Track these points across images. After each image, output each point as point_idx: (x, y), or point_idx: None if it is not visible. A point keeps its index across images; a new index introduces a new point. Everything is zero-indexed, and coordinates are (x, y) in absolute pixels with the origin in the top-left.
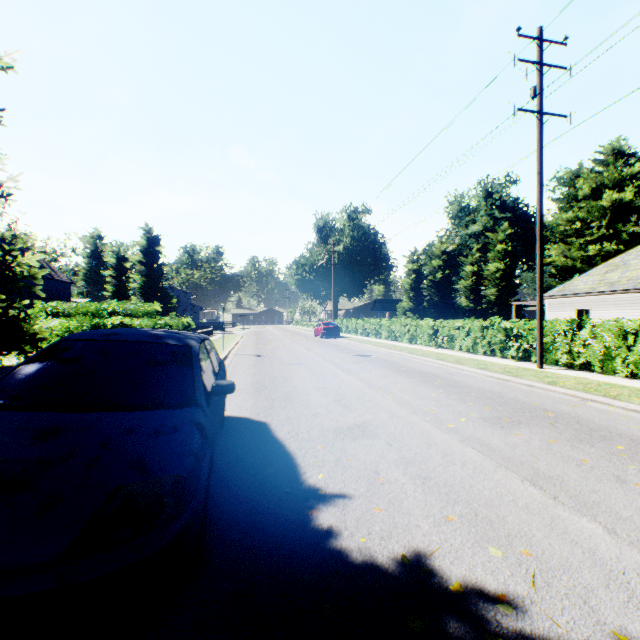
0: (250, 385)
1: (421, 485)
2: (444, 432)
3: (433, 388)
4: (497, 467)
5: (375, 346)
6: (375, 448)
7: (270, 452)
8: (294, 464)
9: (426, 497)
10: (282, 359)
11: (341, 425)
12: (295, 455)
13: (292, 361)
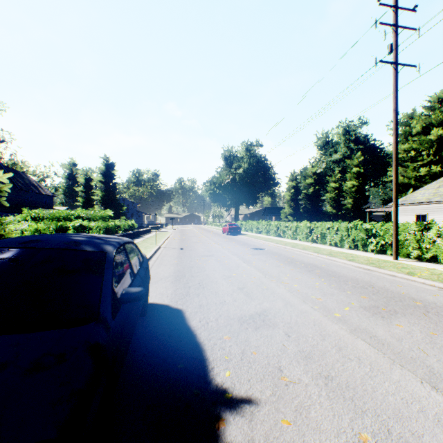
0: (172, 274)
1: (324, 387)
2: (333, 322)
3: (315, 277)
4: (392, 364)
5: (266, 241)
6: (275, 339)
7: (183, 343)
8: (203, 358)
9: (332, 404)
10: (198, 251)
11: (244, 313)
12: (204, 347)
13: (206, 253)
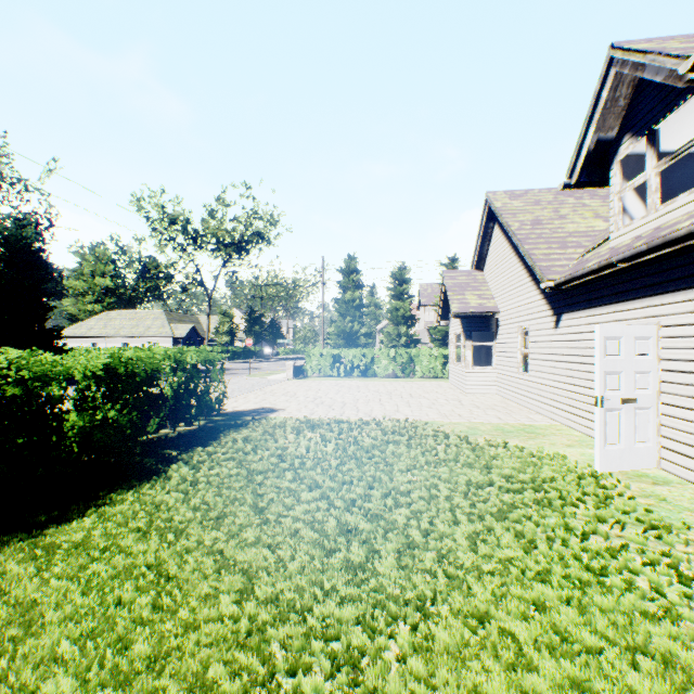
0: None
1: None
2: None
3: None
4: None
5: None
6: None
7: None
8: None
9: None
10: None
11: None
12: None
13: None
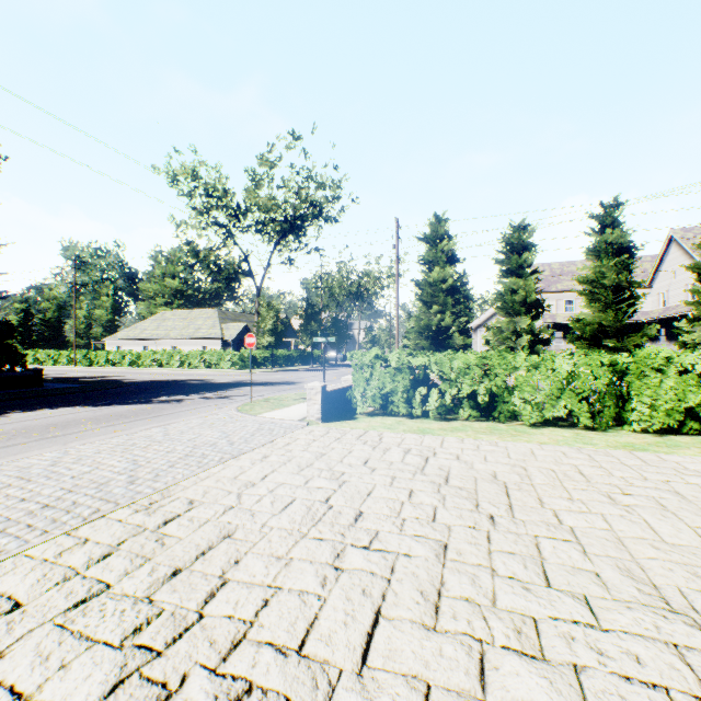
0: None
1: None
2: None
3: None
4: None
5: None
6: None
7: None
8: None
9: None
10: None
11: None
12: None
13: None
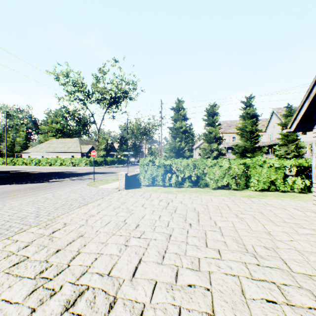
0: None
1: None
2: None
3: None
4: None
5: None
6: None
7: None
8: None
9: None
10: None
11: None
12: None
13: None
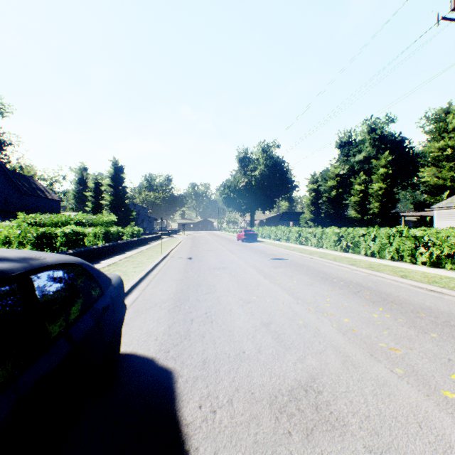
0: (172, 296)
1: None
2: (453, 416)
3: (368, 304)
4: None
5: (288, 250)
6: None
7: None
8: None
9: None
10: (209, 262)
11: (278, 385)
12: None
13: (217, 265)
